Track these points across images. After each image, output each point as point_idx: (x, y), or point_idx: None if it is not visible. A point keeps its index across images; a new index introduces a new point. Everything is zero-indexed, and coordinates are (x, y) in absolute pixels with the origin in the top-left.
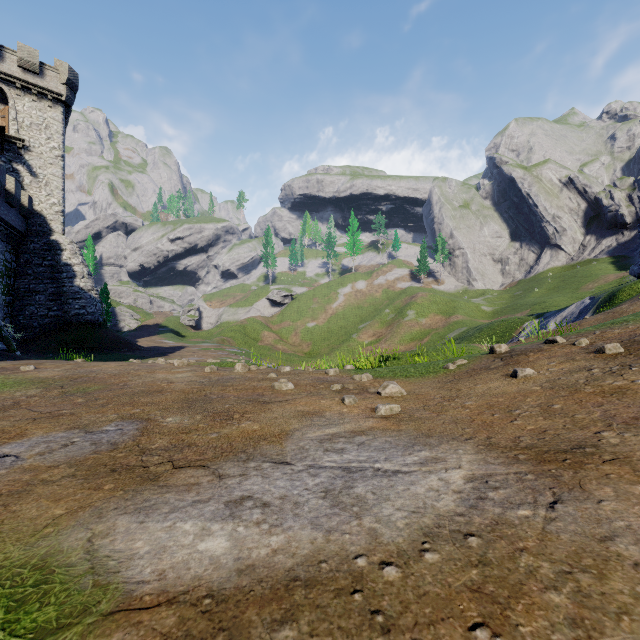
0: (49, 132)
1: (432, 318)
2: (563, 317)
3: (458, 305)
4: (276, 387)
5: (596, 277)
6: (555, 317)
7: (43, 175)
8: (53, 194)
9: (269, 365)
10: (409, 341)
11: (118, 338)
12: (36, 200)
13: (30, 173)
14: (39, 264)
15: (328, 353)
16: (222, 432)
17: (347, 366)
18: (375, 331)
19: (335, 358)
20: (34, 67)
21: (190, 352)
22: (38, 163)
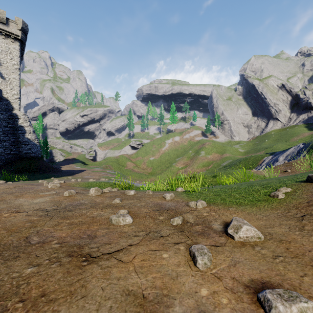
0: (12, 55)
1: (213, 155)
2: (287, 154)
3: (226, 148)
4: (113, 221)
5: (298, 134)
6: (282, 154)
7: (8, 78)
8: (14, 89)
9: (128, 181)
10: (202, 167)
11: (49, 165)
12: (4, 92)
13: (1, 77)
14: (6, 126)
15: (160, 173)
16: None
17: (178, 189)
18: (184, 162)
19: (164, 175)
20: (3, 20)
21: (87, 173)
22: (5, 72)
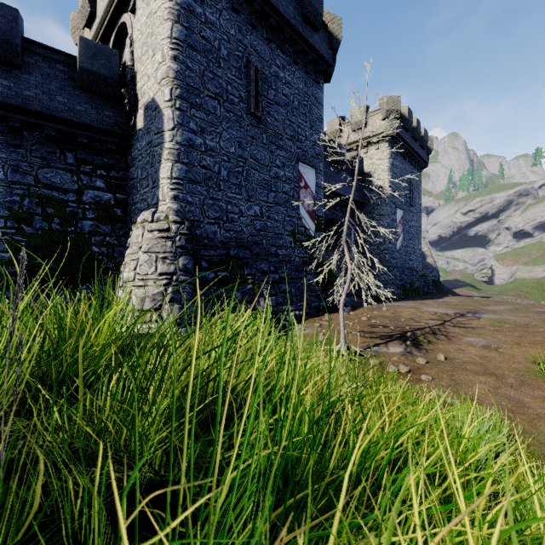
0: None
1: None
2: None
3: None
4: None
5: None
6: None
7: None
8: None
9: None
10: None
11: (448, 289)
12: None
13: None
14: None
15: None
16: (540, 308)
17: None
18: None
19: None
20: None
21: None
22: None
